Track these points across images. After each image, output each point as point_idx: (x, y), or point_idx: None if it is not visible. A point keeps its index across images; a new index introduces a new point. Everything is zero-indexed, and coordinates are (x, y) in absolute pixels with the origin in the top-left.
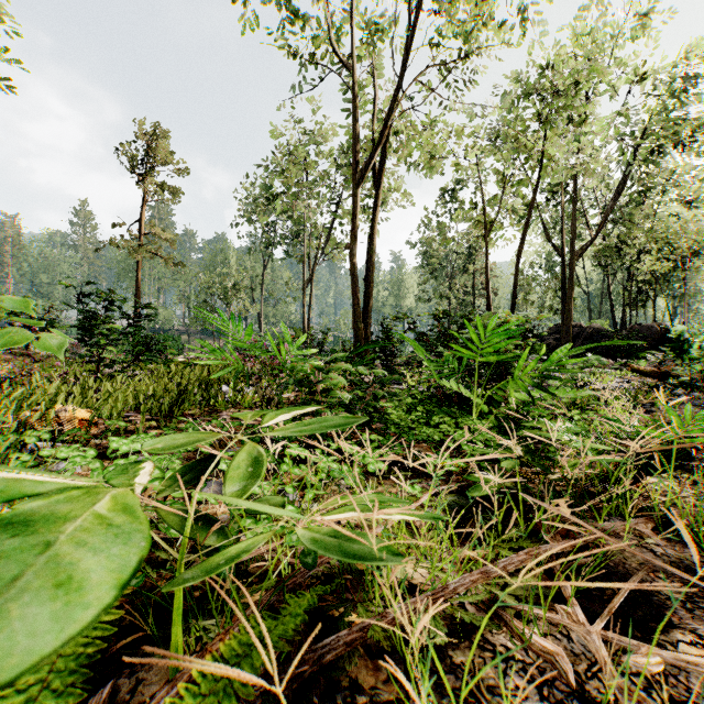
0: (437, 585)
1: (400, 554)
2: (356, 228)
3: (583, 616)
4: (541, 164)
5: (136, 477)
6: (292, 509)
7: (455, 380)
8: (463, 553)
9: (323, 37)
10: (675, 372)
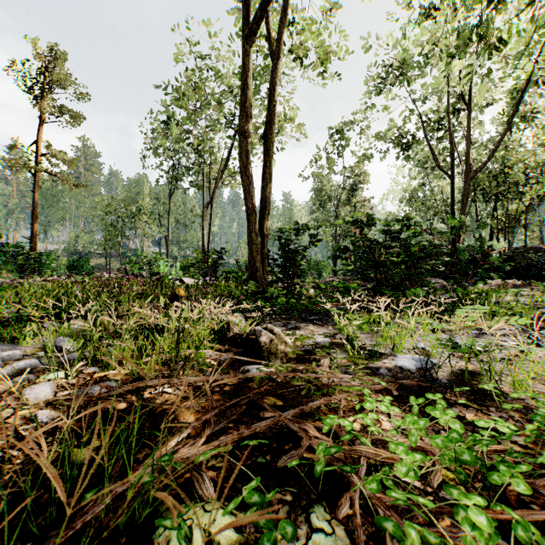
0: None
1: None
2: (250, 102)
3: None
4: None
5: None
6: None
7: None
8: None
9: None
10: None
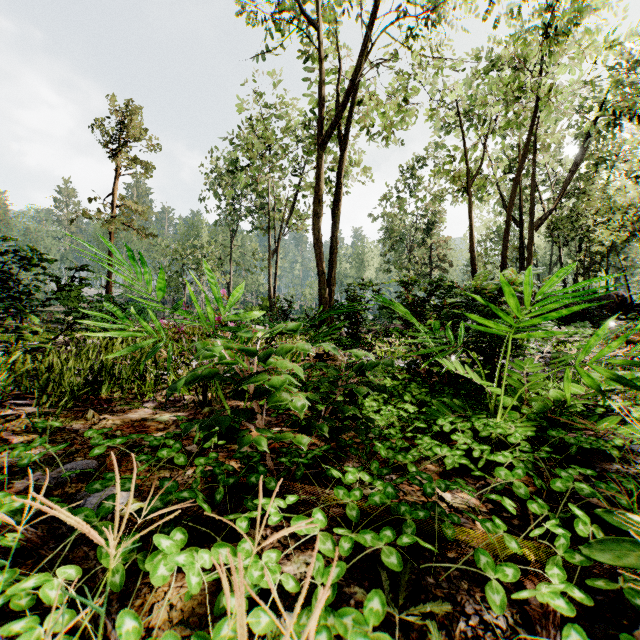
0: None
1: None
2: (321, 191)
3: None
4: (538, 99)
5: None
6: None
7: (455, 357)
8: None
9: None
10: None
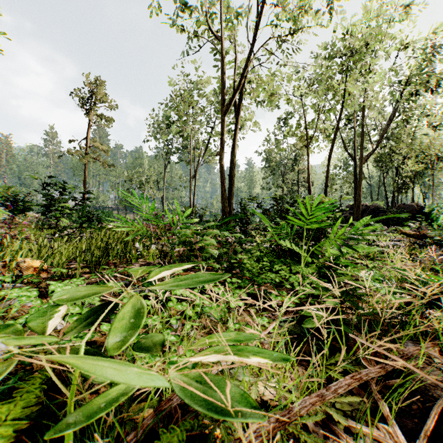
0: (283, 405)
1: (257, 408)
2: (224, 142)
3: (403, 437)
4: (344, 99)
5: (49, 320)
6: (173, 339)
7: (289, 240)
8: (304, 380)
9: (202, 20)
10: (430, 234)
